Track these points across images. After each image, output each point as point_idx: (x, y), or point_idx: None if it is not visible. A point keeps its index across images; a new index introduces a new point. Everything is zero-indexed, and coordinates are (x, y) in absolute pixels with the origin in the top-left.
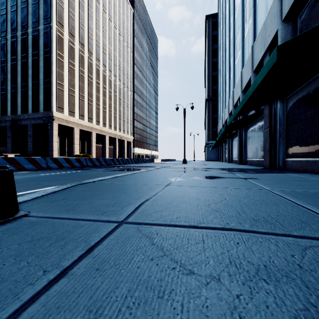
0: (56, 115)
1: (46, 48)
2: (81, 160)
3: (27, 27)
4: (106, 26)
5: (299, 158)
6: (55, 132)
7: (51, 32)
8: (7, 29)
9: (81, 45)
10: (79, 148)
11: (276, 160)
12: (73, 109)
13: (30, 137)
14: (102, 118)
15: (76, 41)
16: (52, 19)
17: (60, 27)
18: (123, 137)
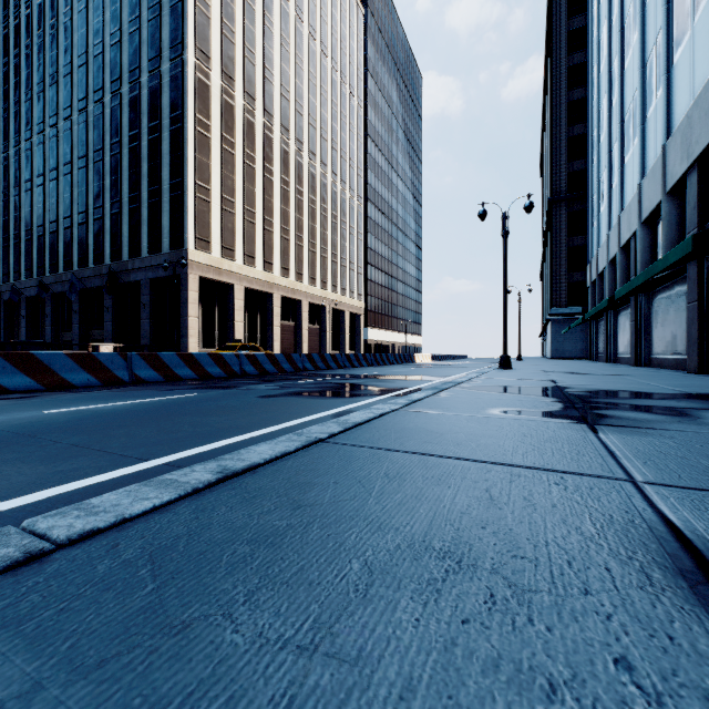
0: (193, 257)
1: (174, 111)
2: (226, 360)
3: (140, 73)
4: (304, 52)
5: None
6: (191, 296)
7: (184, 74)
8: (105, 84)
9: (249, 98)
10: (244, 330)
11: None
12: (231, 244)
13: (145, 307)
14: (295, 262)
15: (236, 89)
16: (185, 44)
17: (202, 60)
18: (341, 304)
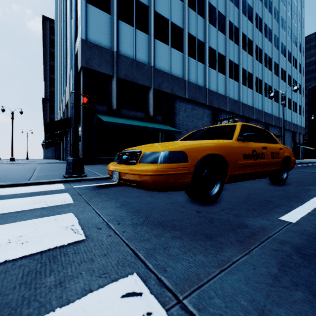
0: None
1: None
2: None
3: None
4: None
5: None
6: None
7: None
8: None
9: None
10: None
11: None
12: None
13: None
14: None
15: None
16: None
17: None
18: None
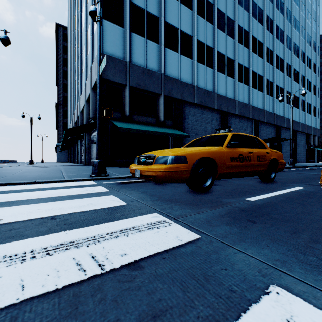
0: None
1: None
2: None
3: None
4: None
5: (92, 160)
6: None
7: None
8: None
9: None
10: None
11: (87, 160)
12: None
13: None
14: None
15: None
16: None
17: None
18: None
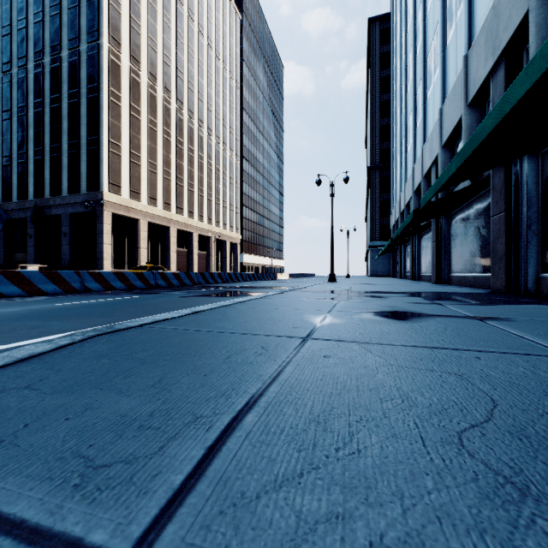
0: (107, 198)
1: (91, 83)
2: (146, 276)
3: (60, 49)
4: (195, 44)
5: None
6: (106, 228)
7: (100, 55)
8: (28, 54)
9: (152, 77)
10: (148, 254)
11: (521, 276)
12: (137, 188)
13: (65, 236)
14: (188, 203)
15: (142, 69)
16: (101, 32)
17: (114, 46)
18: (223, 235)
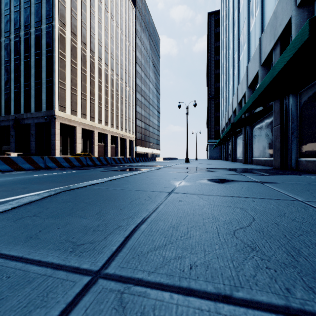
0: (58, 114)
1: (48, 47)
2: (81, 159)
3: (30, 27)
4: (108, 25)
5: (315, 158)
6: (57, 131)
7: (53, 31)
8: (11, 29)
9: (84, 44)
10: (81, 147)
11: (288, 159)
12: (75, 108)
13: (33, 136)
14: (104, 117)
15: (78, 40)
16: (54, 18)
17: (62, 26)
18: (125, 136)
